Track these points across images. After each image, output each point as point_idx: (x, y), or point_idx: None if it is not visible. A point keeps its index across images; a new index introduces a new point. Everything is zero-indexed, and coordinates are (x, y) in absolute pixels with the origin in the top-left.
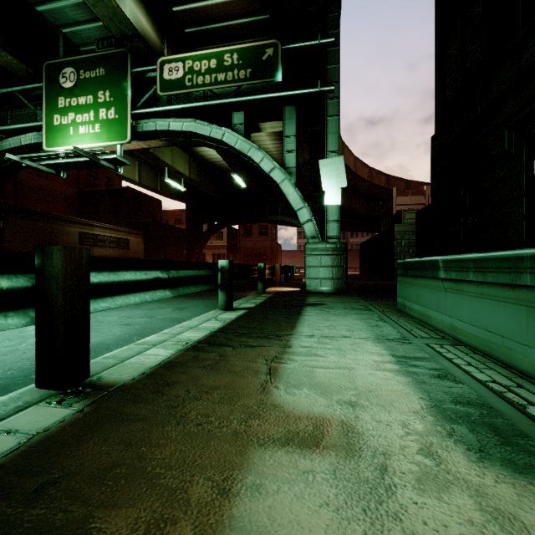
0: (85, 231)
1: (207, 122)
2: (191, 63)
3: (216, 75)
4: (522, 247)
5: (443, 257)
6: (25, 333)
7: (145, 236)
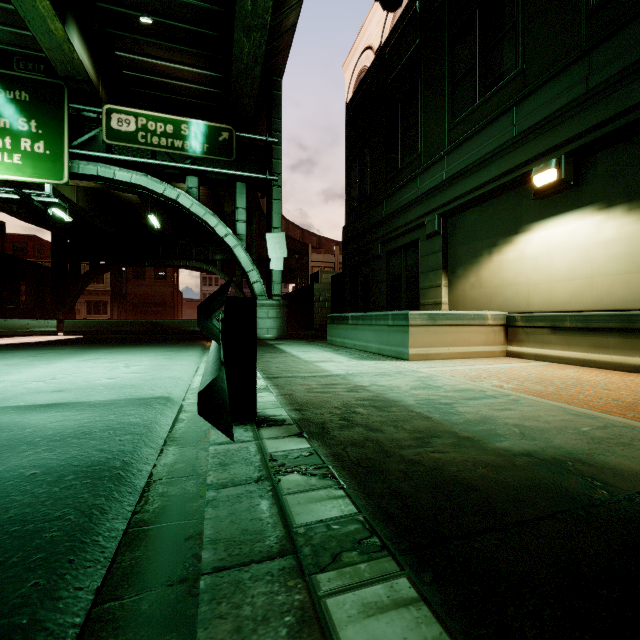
0: None
1: (161, 180)
2: (144, 120)
3: (173, 141)
4: (385, 308)
5: (351, 314)
6: (100, 365)
7: None
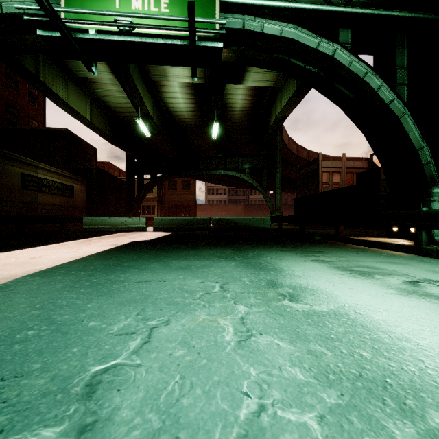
0: (28, 172)
1: (314, 32)
2: None
3: None
4: None
5: None
6: None
7: (88, 184)
